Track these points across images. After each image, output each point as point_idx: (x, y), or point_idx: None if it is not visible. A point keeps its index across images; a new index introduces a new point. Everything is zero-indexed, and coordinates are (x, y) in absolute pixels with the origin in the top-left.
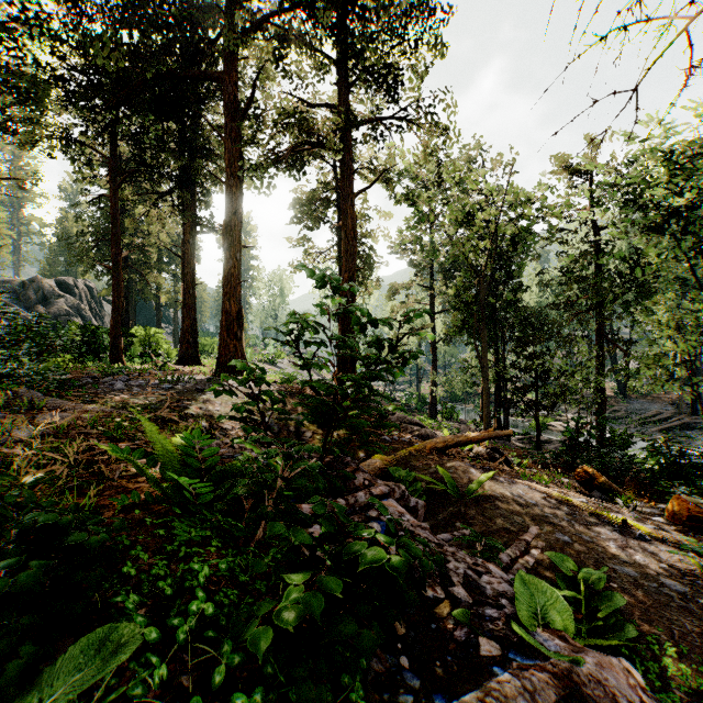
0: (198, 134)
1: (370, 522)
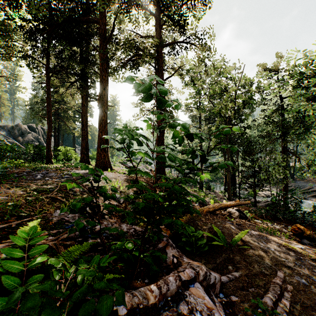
0: (88, 53)
1: None
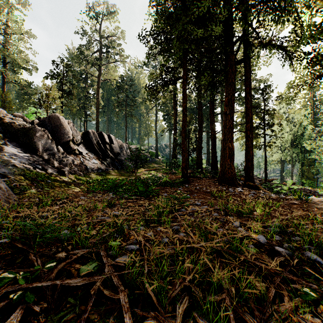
0: None
1: None
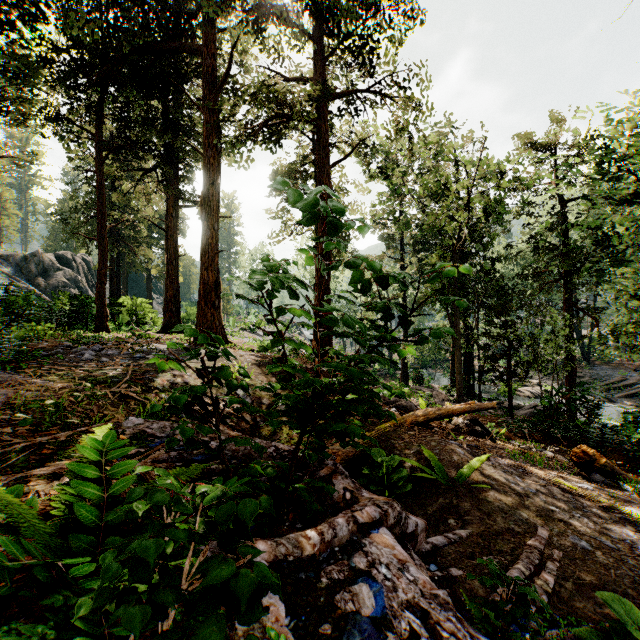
0: (179, 111)
1: (357, 582)
